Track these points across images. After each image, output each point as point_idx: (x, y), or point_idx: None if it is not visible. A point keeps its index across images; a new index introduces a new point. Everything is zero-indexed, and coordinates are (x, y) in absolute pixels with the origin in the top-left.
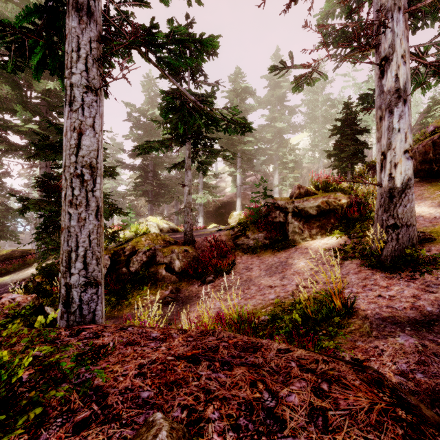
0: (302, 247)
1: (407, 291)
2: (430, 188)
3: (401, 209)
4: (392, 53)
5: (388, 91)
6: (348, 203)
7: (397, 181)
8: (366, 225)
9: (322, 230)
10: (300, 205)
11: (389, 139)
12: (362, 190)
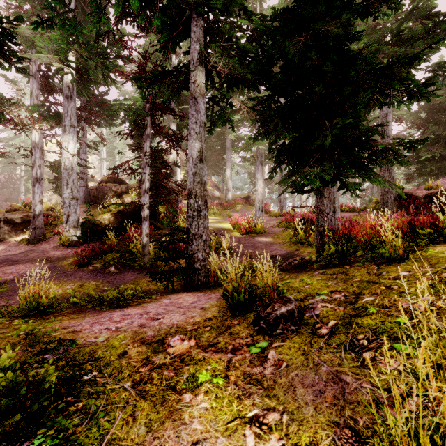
0: (8, 241)
1: (25, 248)
2: (91, 210)
3: (38, 222)
4: (35, 164)
5: (33, 178)
6: (42, 216)
7: (37, 211)
8: (50, 228)
9: (23, 231)
10: (9, 217)
11: (34, 195)
12: (58, 209)
